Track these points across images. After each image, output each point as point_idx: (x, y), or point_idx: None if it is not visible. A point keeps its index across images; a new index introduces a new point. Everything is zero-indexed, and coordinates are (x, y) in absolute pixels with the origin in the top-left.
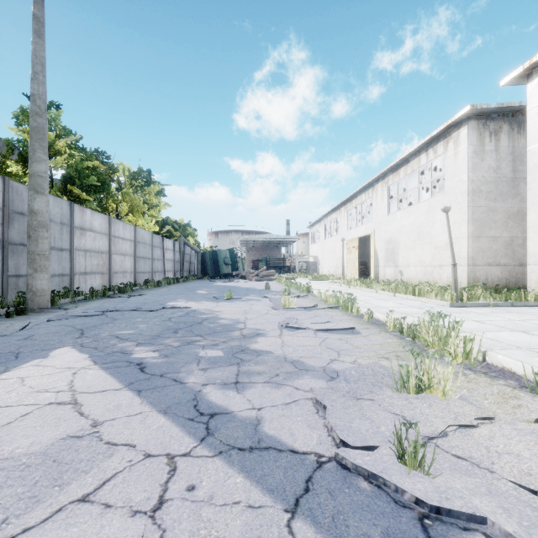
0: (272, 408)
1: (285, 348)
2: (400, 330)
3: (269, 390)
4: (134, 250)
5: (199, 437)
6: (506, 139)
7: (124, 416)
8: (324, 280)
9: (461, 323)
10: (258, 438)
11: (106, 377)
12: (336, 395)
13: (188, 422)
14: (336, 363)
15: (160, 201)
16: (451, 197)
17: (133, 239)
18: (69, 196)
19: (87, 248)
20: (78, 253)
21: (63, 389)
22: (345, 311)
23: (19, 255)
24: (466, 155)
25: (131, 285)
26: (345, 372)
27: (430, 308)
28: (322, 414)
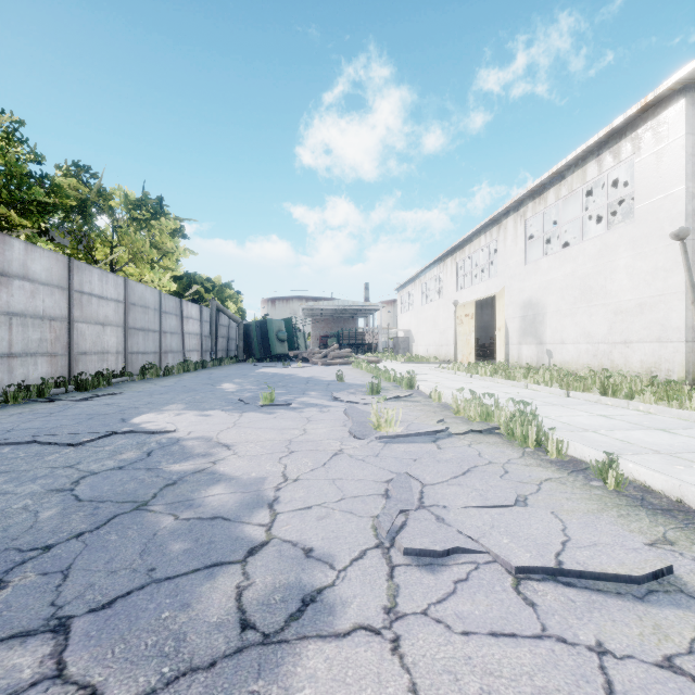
0: None
1: None
2: None
3: None
4: (123, 317)
5: None
6: None
7: None
8: (423, 363)
9: None
10: None
11: None
12: None
13: None
14: None
15: (179, 245)
16: (650, 227)
17: (121, 300)
18: None
19: (13, 309)
20: None
21: None
22: (519, 444)
23: None
24: (683, 151)
25: (110, 374)
26: None
27: (692, 433)
28: None
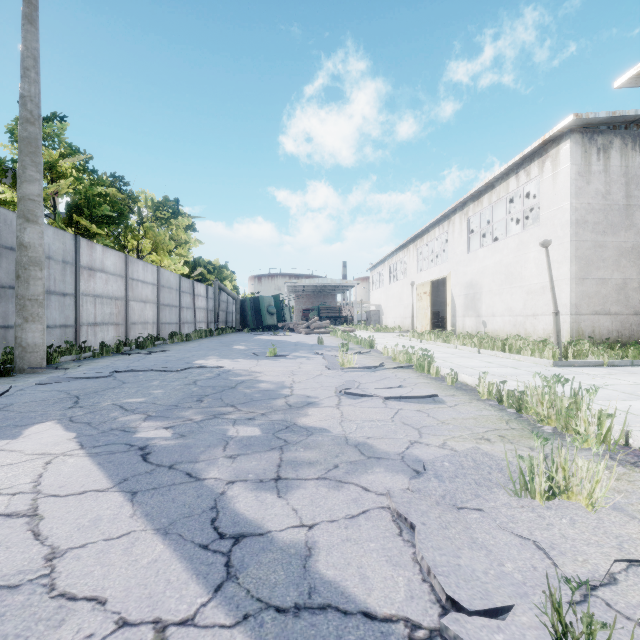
0: (331, 524)
1: (345, 424)
2: (498, 399)
3: (325, 492)
4: (157, 297)
5: (213, 583)
6: (618, 157)
7: (101, 540)
8: (389, 333)
9: (595, 391)
10: (309, 585)
11: (91, 468)
12: (427, 503)
13: (199, 552)
14: (418, 447)
15: (190, 237)
16: (549, 230)
17: (156, 283)
18: (76, 229)
19: (97, 293)
20: (86, 299)
21: (23, 490)
22: (420, 372)
23: (8, 301)
24: (568, 176)
25: (153, 339)
26: (434, 464)
27: (528, 369)
28: (408, 536)
